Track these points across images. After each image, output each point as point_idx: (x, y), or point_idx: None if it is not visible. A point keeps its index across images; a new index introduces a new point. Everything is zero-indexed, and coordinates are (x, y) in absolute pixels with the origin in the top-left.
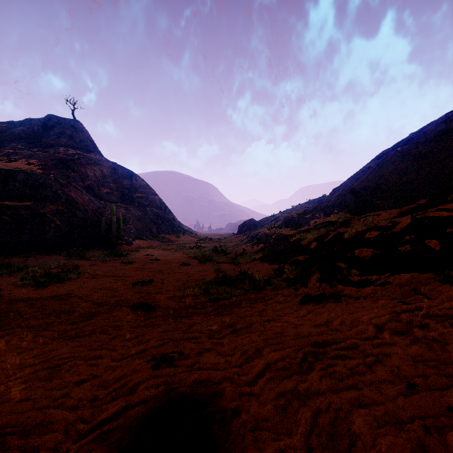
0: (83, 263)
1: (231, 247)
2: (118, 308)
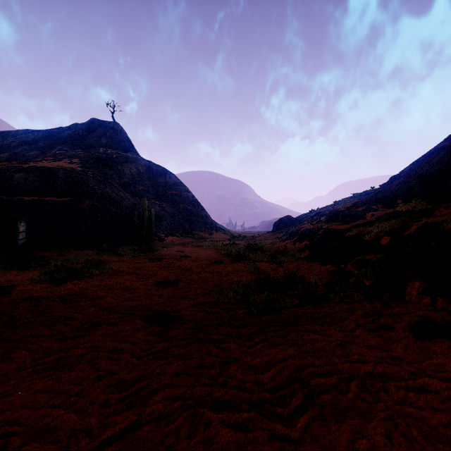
0: (111, 258)
1: (268, 244)
2: (128, 318)
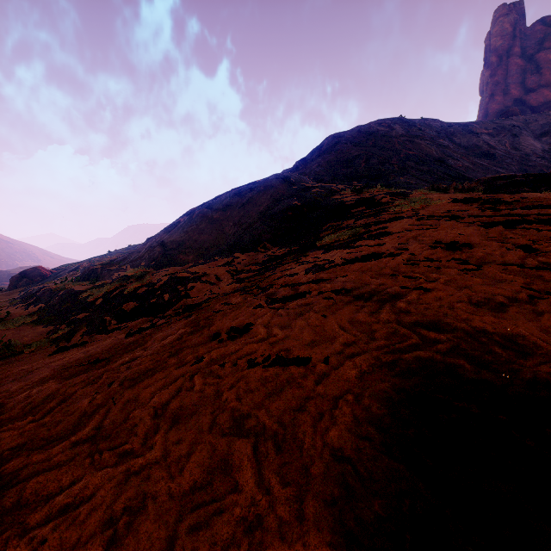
0: None
1: None
2: None
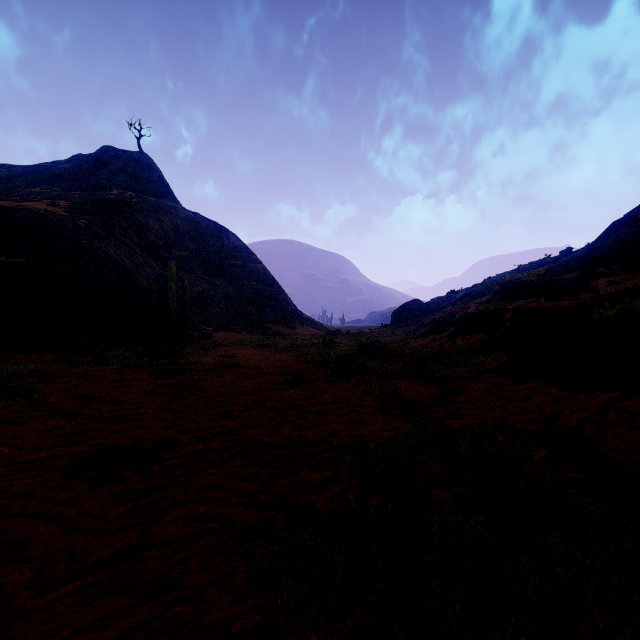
0: (70, 371)
1: (394, 343)
2: None
